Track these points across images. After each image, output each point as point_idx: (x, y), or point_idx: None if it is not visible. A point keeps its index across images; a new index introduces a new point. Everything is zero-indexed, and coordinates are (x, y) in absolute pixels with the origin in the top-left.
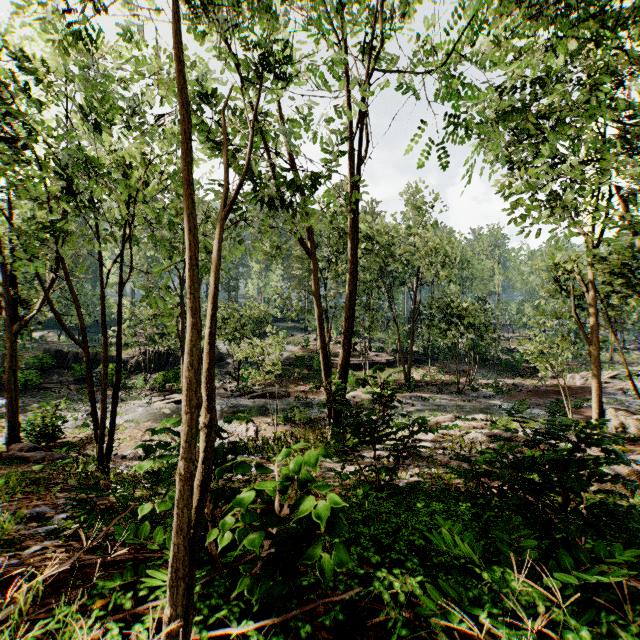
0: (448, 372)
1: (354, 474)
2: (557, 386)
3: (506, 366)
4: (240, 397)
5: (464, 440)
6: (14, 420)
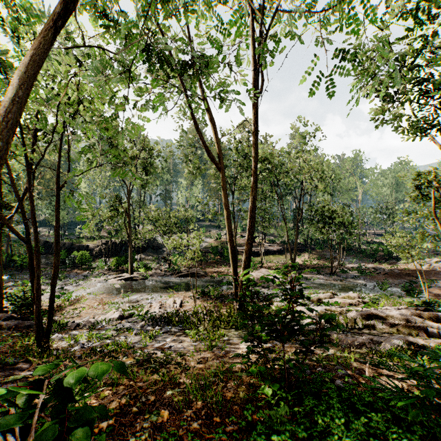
0: (322, 258)
1: (262, 370)
2: (407, 269)
3: (366, 254)
4: (171, 276)
5: (347, 317)
6: None
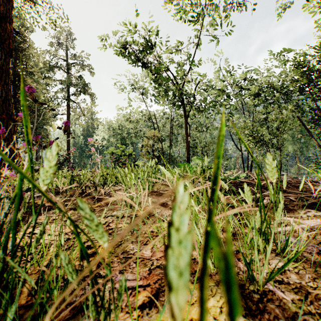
0: None
1: None
2: None
3: None
4: None
5: None
6: None
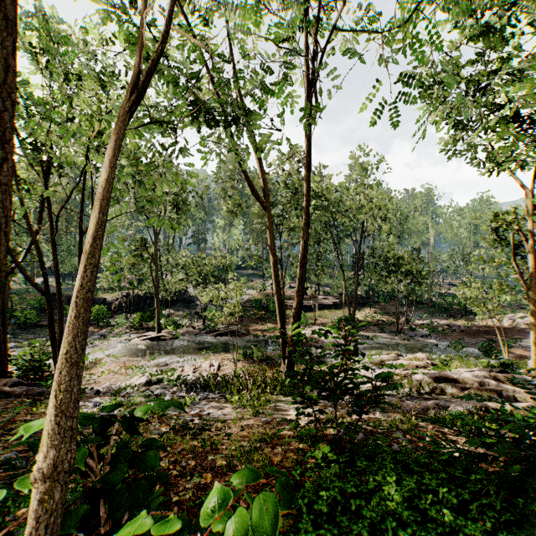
0: (387, 313)
1: (312, 432)
2: (486, 326)
3: (439, 308)
4: (206, 335)
5: (412, 381)
6: (2, 357)
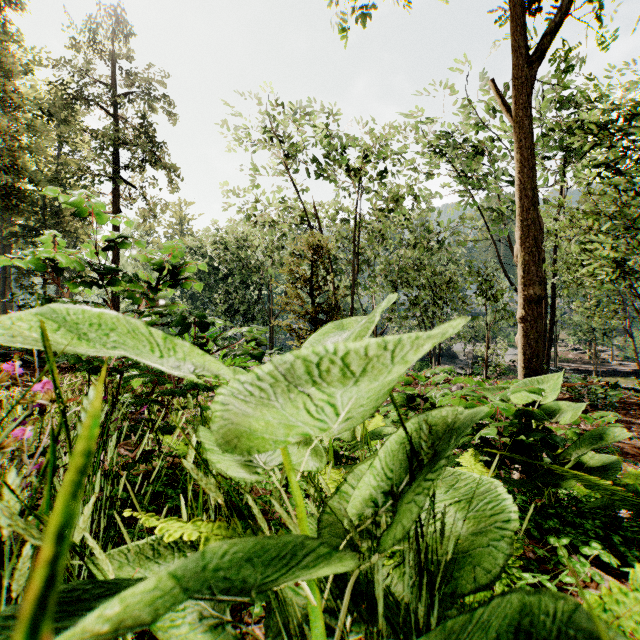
0: None
1: None
2: None
3: None
4: None
5: None
6: None
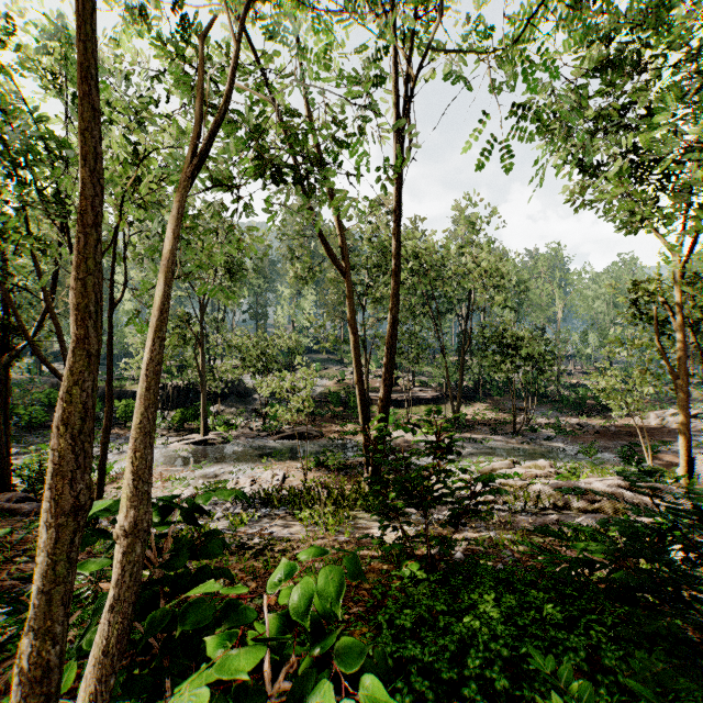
0: (502, 410)
1: (398, 547)
2: (628, 426)
3: (568, 403)
4: (267, 438)
5: (528, 493)
6: (4, 465)
